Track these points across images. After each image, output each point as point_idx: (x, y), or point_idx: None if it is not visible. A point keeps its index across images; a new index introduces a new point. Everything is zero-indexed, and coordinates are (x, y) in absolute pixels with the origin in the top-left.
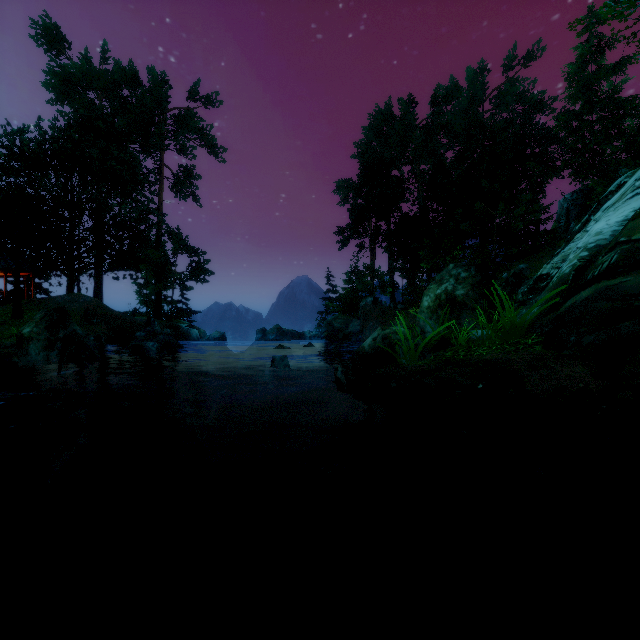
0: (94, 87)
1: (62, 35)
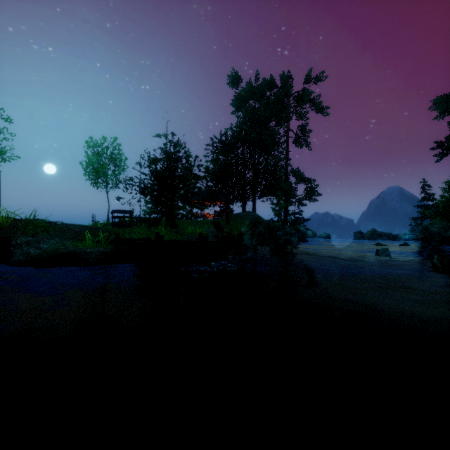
0: (252, 97)
1: (239, 77)
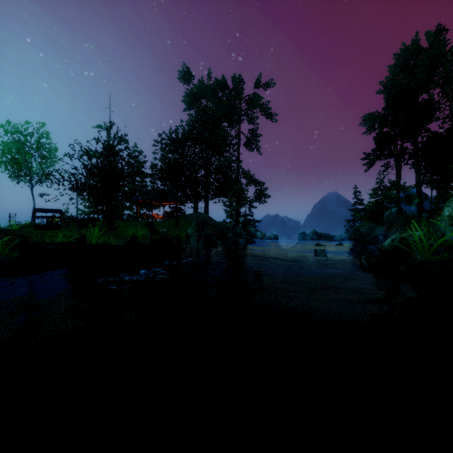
0: (204, 96)
1: (190, 73)
